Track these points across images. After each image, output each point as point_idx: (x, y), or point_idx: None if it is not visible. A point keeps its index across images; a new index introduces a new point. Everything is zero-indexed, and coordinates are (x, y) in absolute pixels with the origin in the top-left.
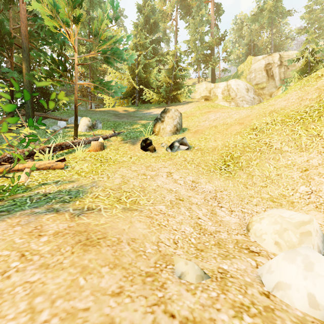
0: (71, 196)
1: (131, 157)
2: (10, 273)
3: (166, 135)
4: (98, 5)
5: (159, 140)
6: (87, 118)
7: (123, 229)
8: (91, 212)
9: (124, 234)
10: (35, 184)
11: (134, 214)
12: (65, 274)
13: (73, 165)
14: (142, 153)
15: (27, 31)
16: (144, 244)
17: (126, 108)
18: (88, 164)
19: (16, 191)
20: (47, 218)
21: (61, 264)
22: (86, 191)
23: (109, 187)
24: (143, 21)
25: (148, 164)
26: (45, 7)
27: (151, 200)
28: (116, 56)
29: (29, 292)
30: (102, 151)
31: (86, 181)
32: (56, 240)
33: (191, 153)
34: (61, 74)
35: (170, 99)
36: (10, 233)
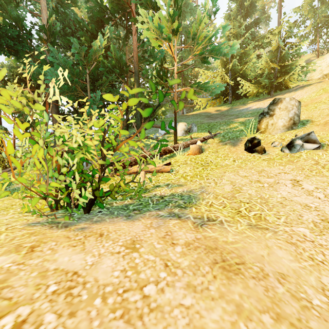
0: (185, 201)
1: (234, 160)
2: (162, 285)
3: (277, 132)
4: (189, 12)
5: (267, 139)
6: (183, 122)
7: (260, 254)
8: (213, 224)
9: (266, 263)
10: (151, 186)
11: (267, 235)
12: (219, 309)
13: (176, 168)
14: (247, 155)
15: (137, 57)
16: (302, 287)
17: (218, 108)
18: (190, 168)
19: (139, 191)
20: (173, 224)
21: (208, 290)
22: (198, 197)
23: (221, 195)
24: (236, 7)
25: (259, 169)
26: (153, 28)
27: (281, 217)
28: (214, 53)
29: (188, 321)
30: (200, 154)
31: (194, 186)
32: (190, 254)
33: (326, 154)
34: (163, 85)
35: (274, 88)
36: (148, 235)
